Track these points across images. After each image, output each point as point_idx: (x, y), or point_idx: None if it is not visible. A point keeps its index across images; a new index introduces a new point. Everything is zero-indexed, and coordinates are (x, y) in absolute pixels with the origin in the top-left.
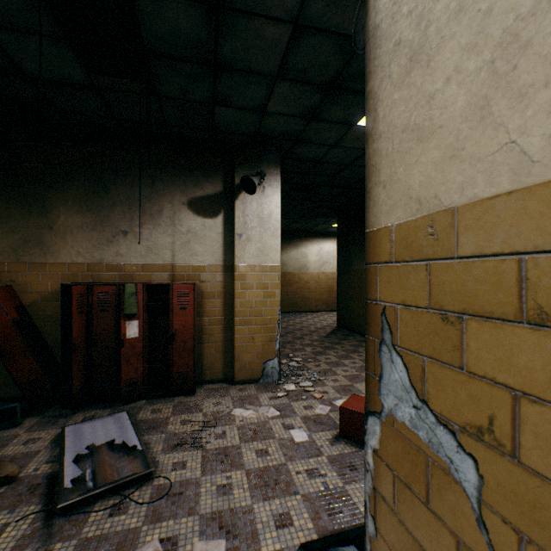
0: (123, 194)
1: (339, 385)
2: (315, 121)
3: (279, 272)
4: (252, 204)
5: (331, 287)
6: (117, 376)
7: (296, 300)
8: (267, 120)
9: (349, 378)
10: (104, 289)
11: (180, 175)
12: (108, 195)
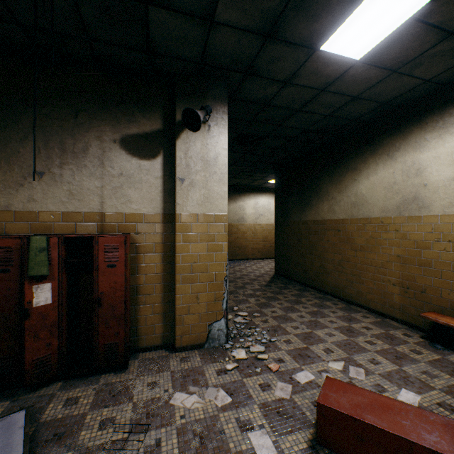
0: (37, 126)
1: (294, 348)
2: (272, 42)
3: (226, 222)
4: (196, 144)
5: (266, 237)
6: (23, 355)
7: (235, 249)
8: (214, 37)
9: (302, 338)
10: (4, 244)
11: (110, 107)
12: (16, 126)
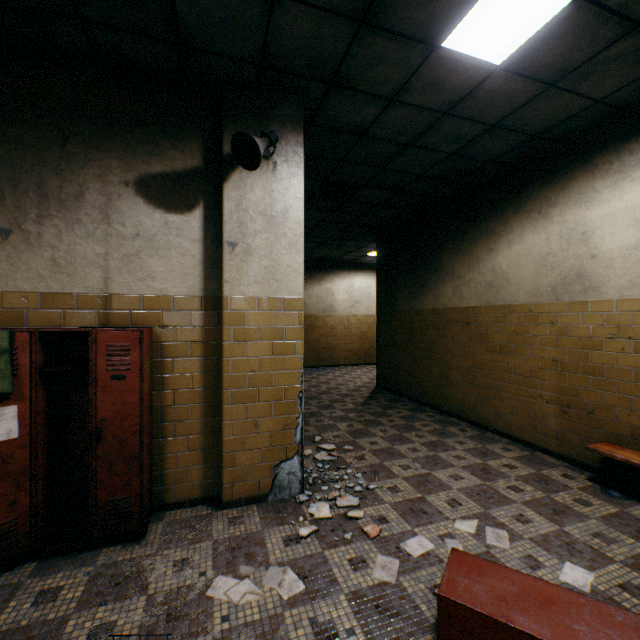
0: None
1: (403, 500)
2: (369, 31)
3: (301, 310)
4: (255, 191)
5: (365, 334)
6: None
7: (320, 351)
8: (280, 21)
9: (416, 483)
10: None
11: (120, 131)
12: None
